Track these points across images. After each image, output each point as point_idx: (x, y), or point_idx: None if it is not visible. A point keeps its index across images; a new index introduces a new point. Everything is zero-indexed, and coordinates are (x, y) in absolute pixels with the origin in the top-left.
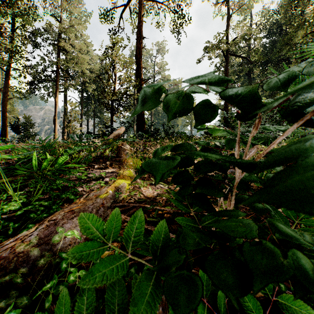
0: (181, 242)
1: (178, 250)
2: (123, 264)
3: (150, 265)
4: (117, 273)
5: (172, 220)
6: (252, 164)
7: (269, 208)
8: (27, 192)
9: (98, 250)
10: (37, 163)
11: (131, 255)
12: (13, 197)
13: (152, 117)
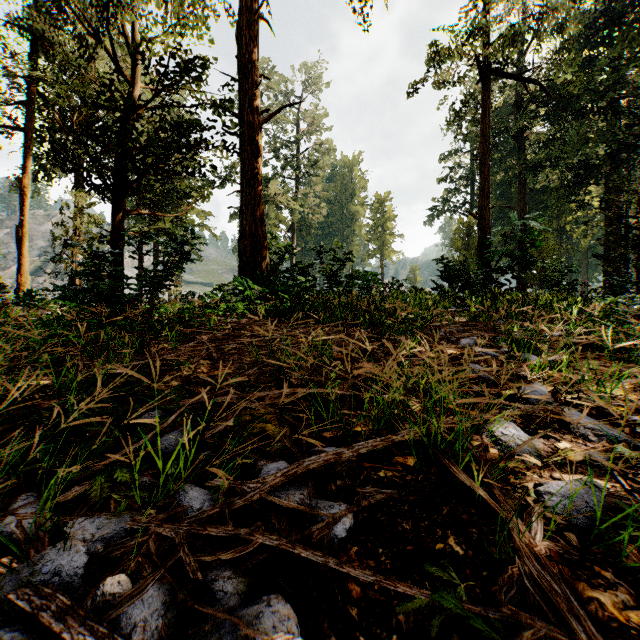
0: None
1: None
2: None
3: None
4: None
5: None
6: None
7: None
8: None
9: None
10: None
11: None
12: None
13: (295, 237)
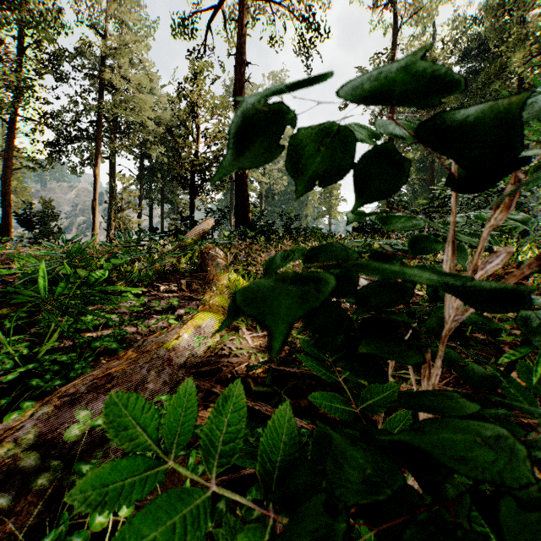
0: (330, 477)
1: (324, 502)
2: (199, 511)
3: (259, 490)
4: (182, 536)
5: (300, 390)
6: (507, 292)
7: (498, 376)
8: (35, 335)
9: (143, 479)
10: (42, 284)
11: (216, 487)
12: (4, 347)
13: (263, 202)
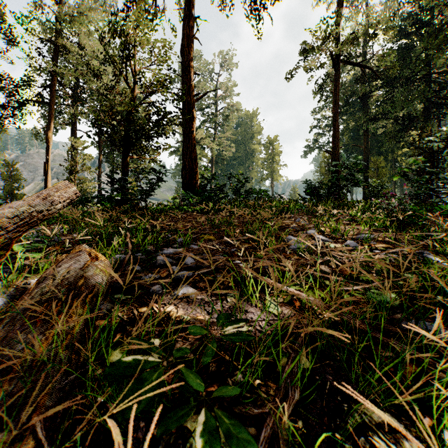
0: None
1: None
2: None
3: None
4: None
5: None
6: None
7: None
8: None
9: None
10: None
11: None
12: None
13: (213, 166)
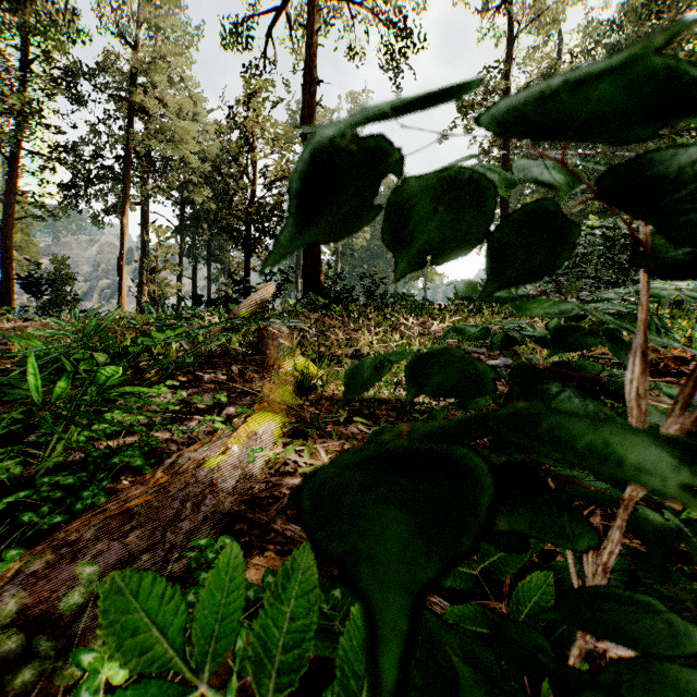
0: None
1: None
2: None
3: None
4: None
5: None
6: None
7: (680, 527)
8: (35, 443)
9: None
10: (36, 383)
11: None
12: None
13: (339, 260)
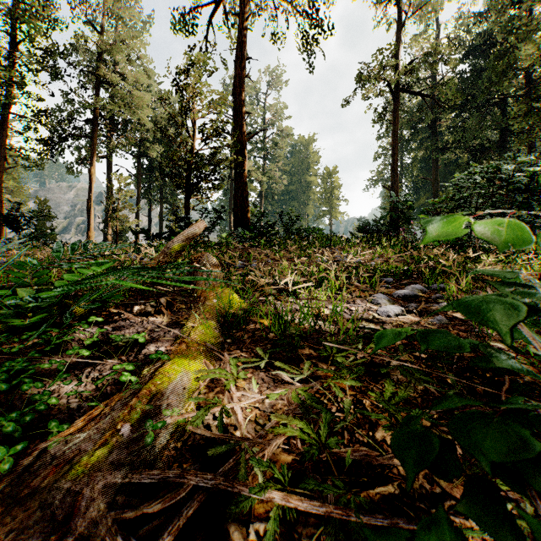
0: None
1: None
2: None
3: None
4: None
5: None
6: None
7: None
8: None
9: None
10: None
11: None
12: None
13: (263, 202)
